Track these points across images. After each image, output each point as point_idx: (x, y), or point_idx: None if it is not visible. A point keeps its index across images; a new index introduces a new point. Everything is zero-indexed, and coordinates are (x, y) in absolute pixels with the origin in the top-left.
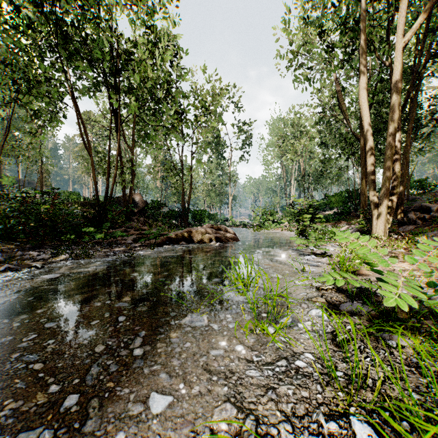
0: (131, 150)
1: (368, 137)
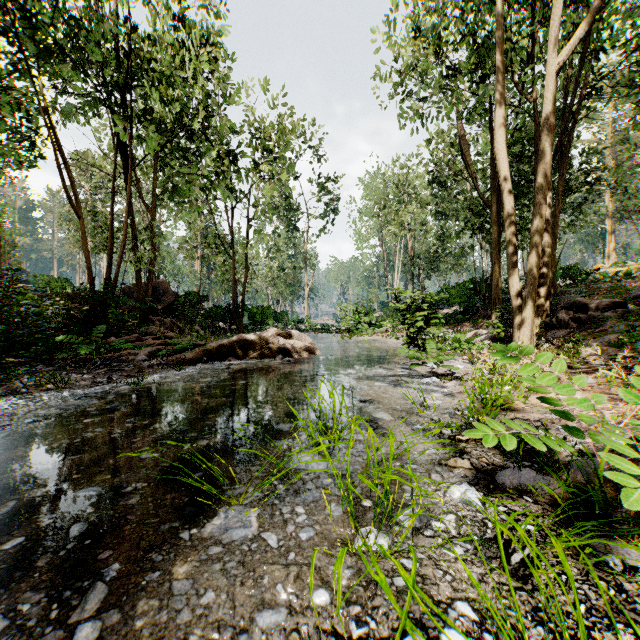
0: (151, 211)
1: (508, 200)
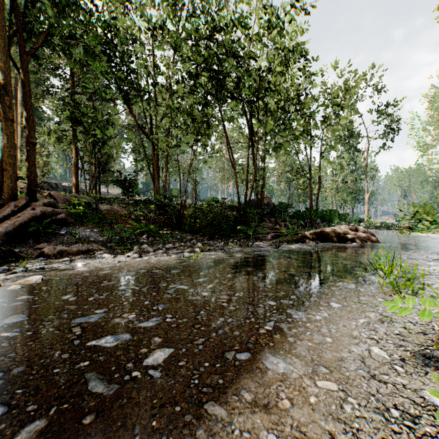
0: (263, 159)
1: None
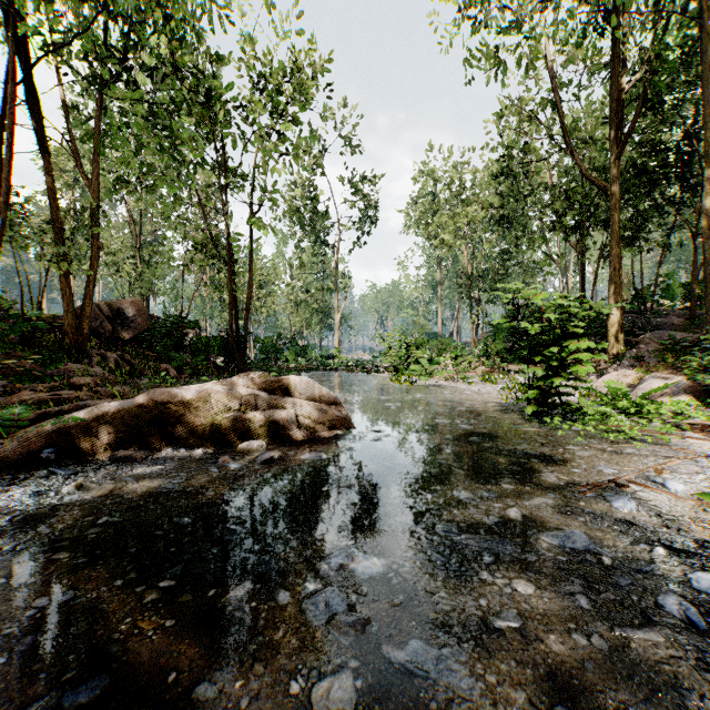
0: (92, 187)
1: None
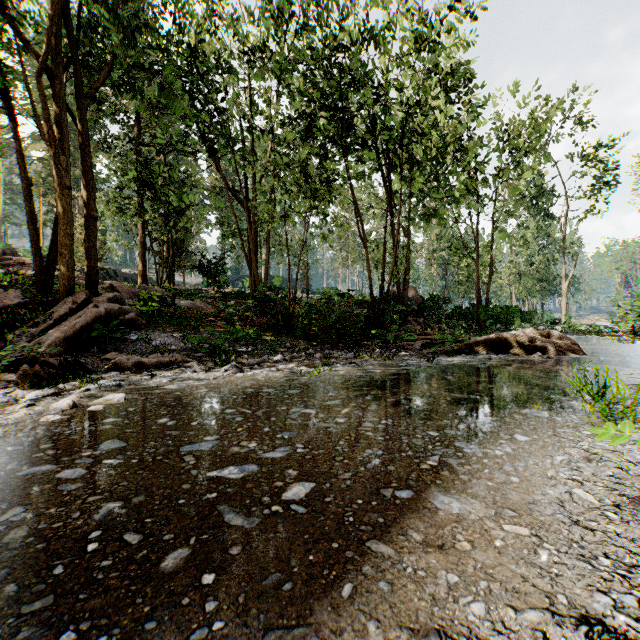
0: (407, 232)
1: None
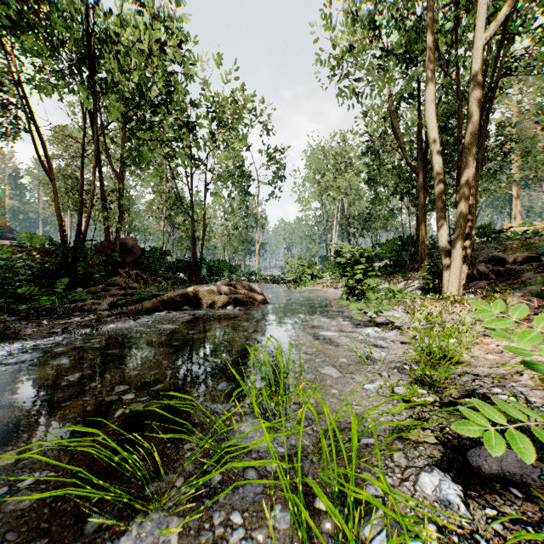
0: (118, 176)
1: (437, 165)
